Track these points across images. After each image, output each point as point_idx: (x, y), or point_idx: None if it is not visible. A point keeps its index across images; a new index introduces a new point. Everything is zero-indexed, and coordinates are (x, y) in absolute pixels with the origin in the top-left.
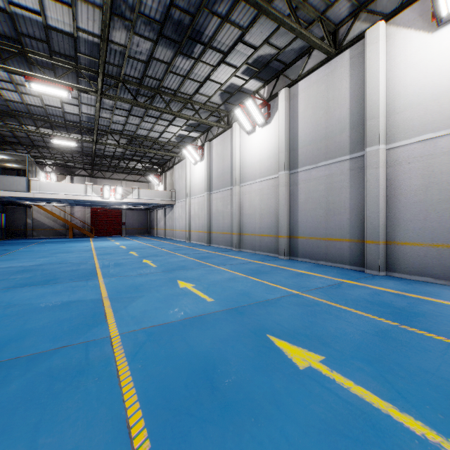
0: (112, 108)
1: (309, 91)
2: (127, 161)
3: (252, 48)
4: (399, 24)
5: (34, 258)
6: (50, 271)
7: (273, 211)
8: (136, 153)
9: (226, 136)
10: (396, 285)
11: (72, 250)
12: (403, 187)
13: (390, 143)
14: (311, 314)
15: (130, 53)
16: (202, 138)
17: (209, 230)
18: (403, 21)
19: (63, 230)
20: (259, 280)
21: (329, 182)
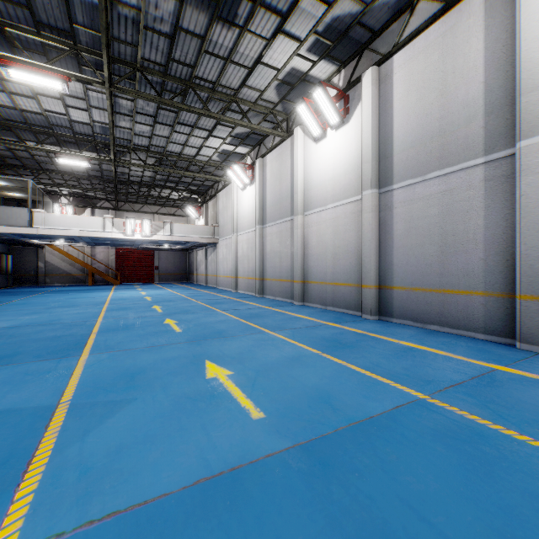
0: (131, 113)
1: (411, 65)
2: (159, 189)
3: (324, 4)
4: None
5: (19, 315)
6: (21, 338)
7: (352, 249)
8: (169, 178)
9: (285, 147)
10: None
11: (79, 303)
12: None
13: None
14: (487, 474)
15: (147, 22)
16: (253, 154)
17: (262, 276)
18: None
19: (82, 275)
20: (342, 362)
21: (446, 202)
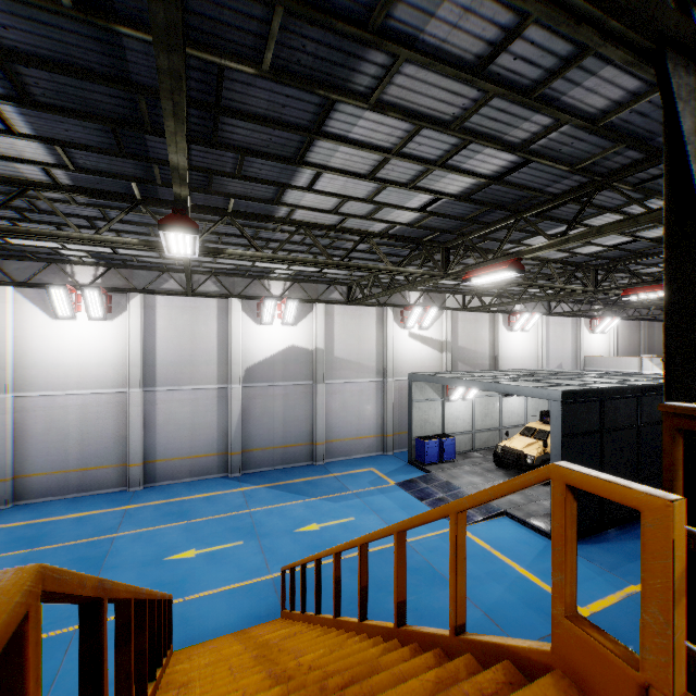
0: None
1: None
2: None
3: None
4: (28, 297)
5: None
6: None
7: None
8: None
9: None
10: (27, 515)
11: None
12: (31, 430)
13: (20, 392)
14: None
15: None
16: None
17: None
18: (32, 296)
19: None
20: None
21: None
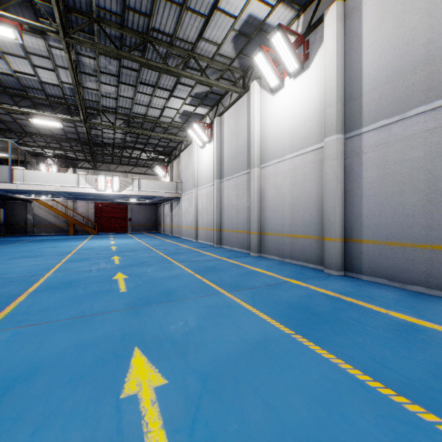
0: (96, 73)
1: None
2: (130, 150)
3: None
4: None
5: None
6: None
7: (313, 199)
8: (137, 140)
9: (241, 103)
10: None
11: (46, 253)
12: None
13: None
14: None
15: None
16: (211, 114)
17: (220, 227)
18: None
19: (65, 226)
20: (328, 355)
21: (435, 141)
